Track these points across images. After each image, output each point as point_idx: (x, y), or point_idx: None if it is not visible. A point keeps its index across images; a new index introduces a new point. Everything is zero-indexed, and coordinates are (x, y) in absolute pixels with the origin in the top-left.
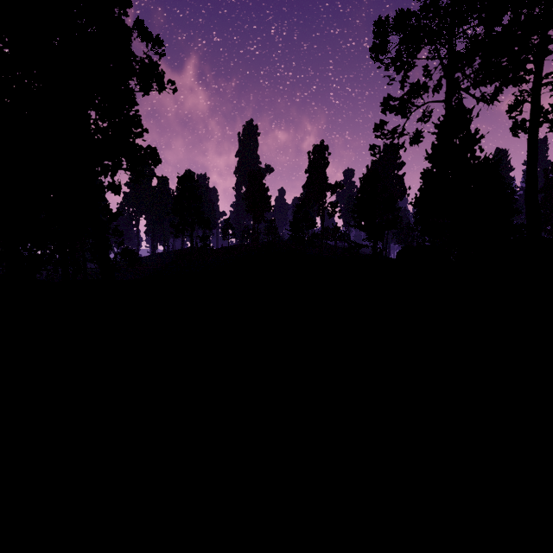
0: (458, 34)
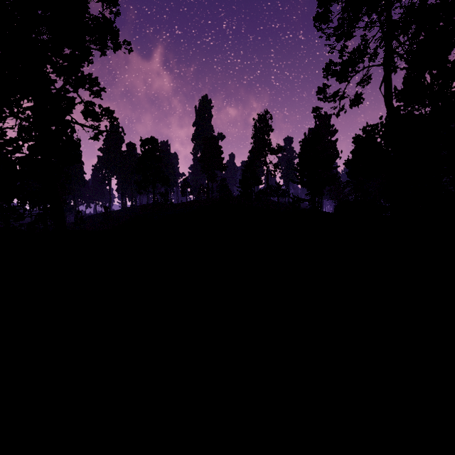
0: (396, 2)
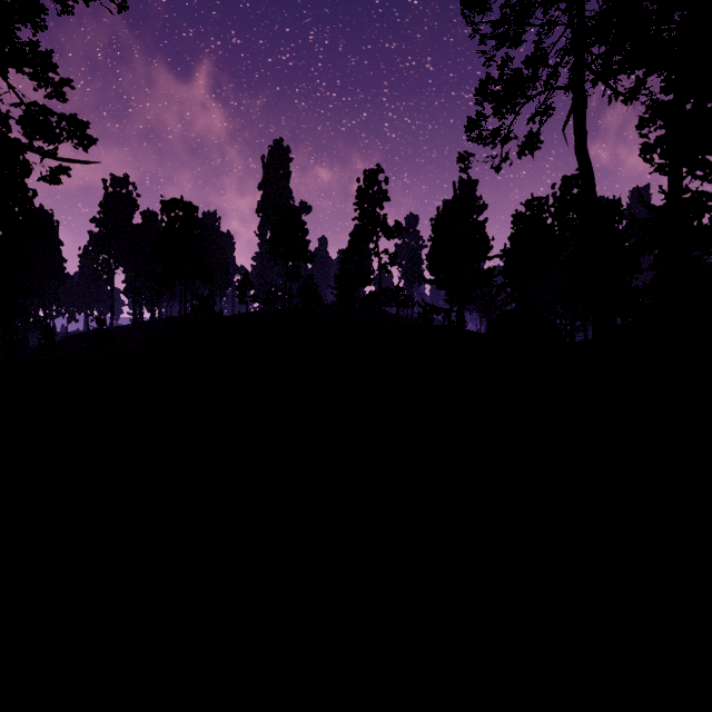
0: None
